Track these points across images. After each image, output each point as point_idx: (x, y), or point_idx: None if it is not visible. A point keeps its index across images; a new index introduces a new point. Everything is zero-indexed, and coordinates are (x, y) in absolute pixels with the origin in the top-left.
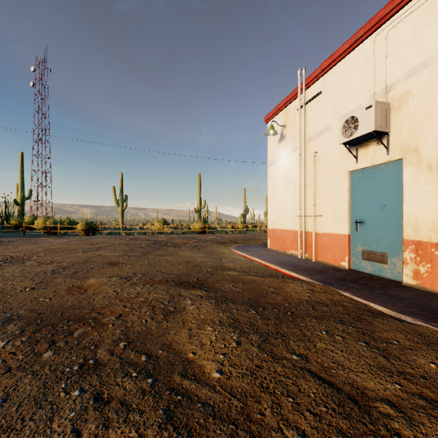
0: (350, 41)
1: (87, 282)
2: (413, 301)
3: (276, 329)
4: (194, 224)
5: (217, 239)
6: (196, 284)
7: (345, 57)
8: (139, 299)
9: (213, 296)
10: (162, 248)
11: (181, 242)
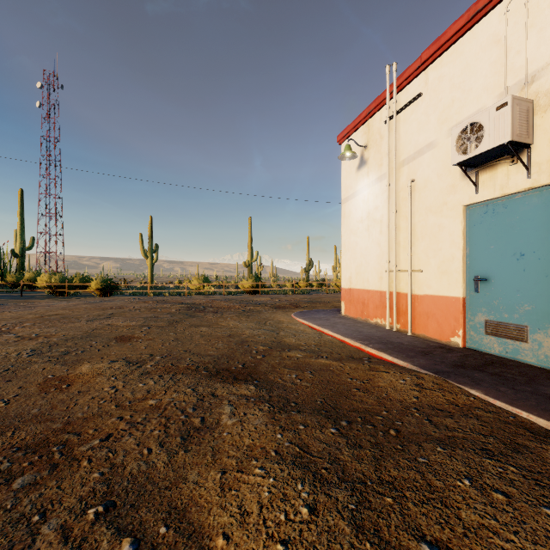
0: (467, 15)
1: (76, 370)
2: None
3: (377, 471)
4: (243, 282)
5: (272, 301)
6: (240, 374)
7: (458, 41)
8: (148, 403)
9: (266, 397)
10: (198, 314)
11: (225, 306)
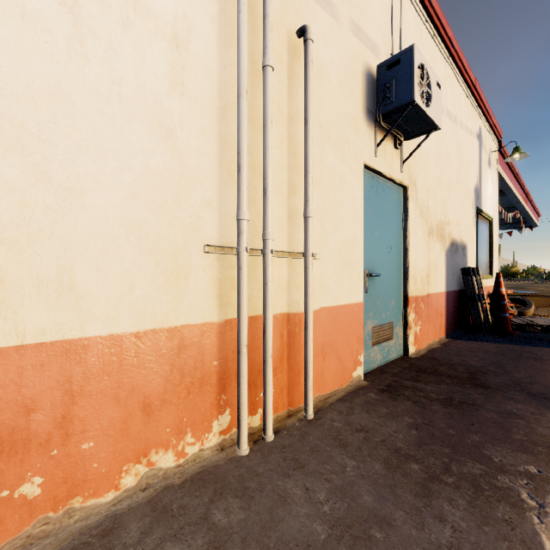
0: None
1: None
2: (494, 359)
3: None
4: None
5: None
6: None
7: None
8: None
9: None
10: None
11: None
